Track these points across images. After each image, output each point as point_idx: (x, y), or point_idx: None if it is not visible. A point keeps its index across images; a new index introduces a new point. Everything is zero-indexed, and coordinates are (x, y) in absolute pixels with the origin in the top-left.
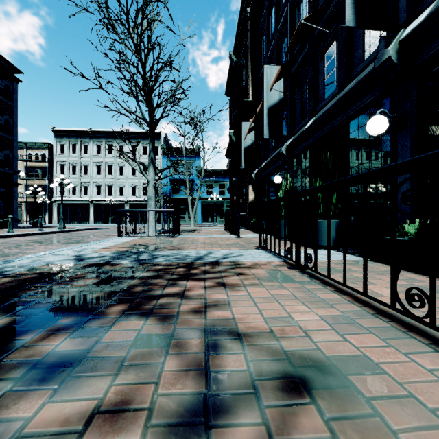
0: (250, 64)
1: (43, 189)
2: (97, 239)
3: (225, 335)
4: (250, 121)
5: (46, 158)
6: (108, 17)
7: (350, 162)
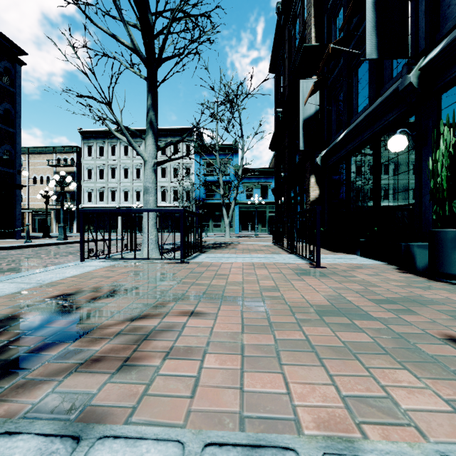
0: None
1: (72, 196)
2: (65, 260)
3: None
4: (311, 78)
5: (75, 163)
6: None
7: None
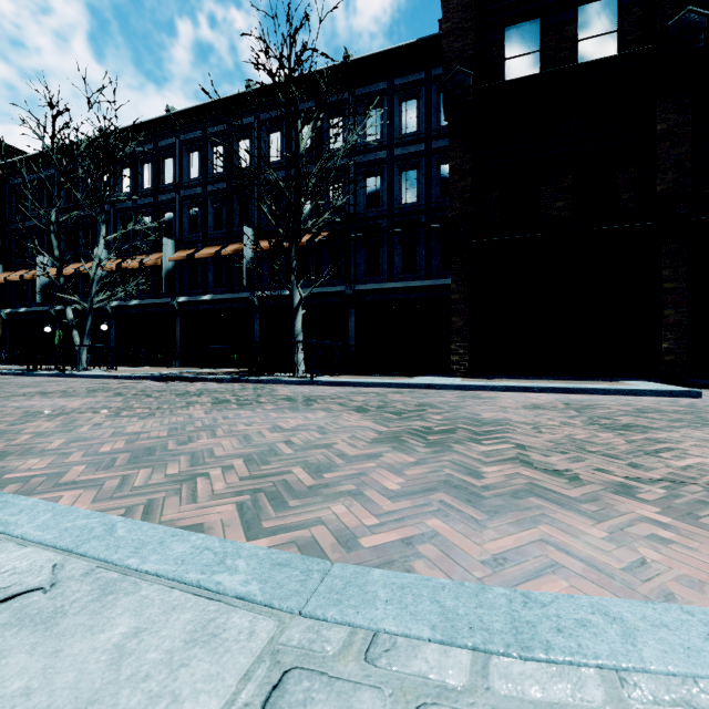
0: None
1: None
2: None
3: None
4: None
5: None
6: None
7: (97, 332)
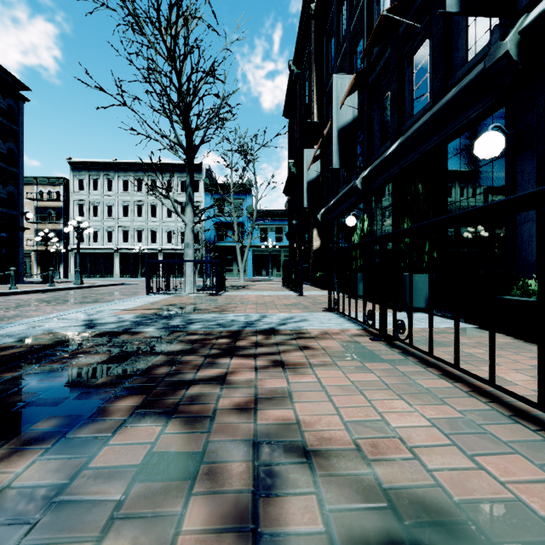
0: (314, 76)
1: (57, 235)
2: (120, 297)
3: (285, 452)
4: (314, 147)
5: (62, 197)
6: (134, 14)
7: (449, 197)
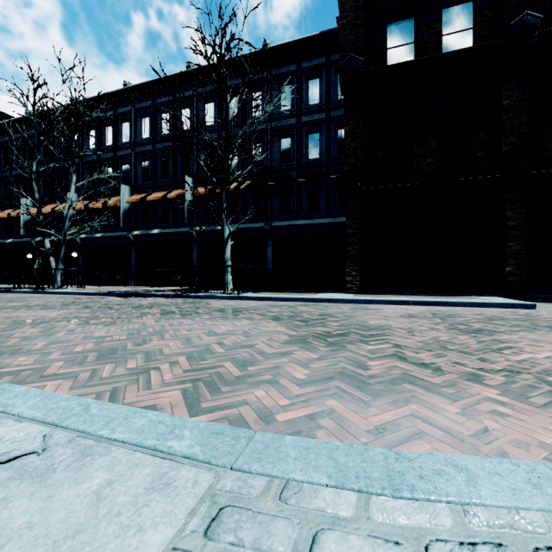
0: None
1: None
2: None
3: None
4: None
5: None
6: None
7: (69, 259)
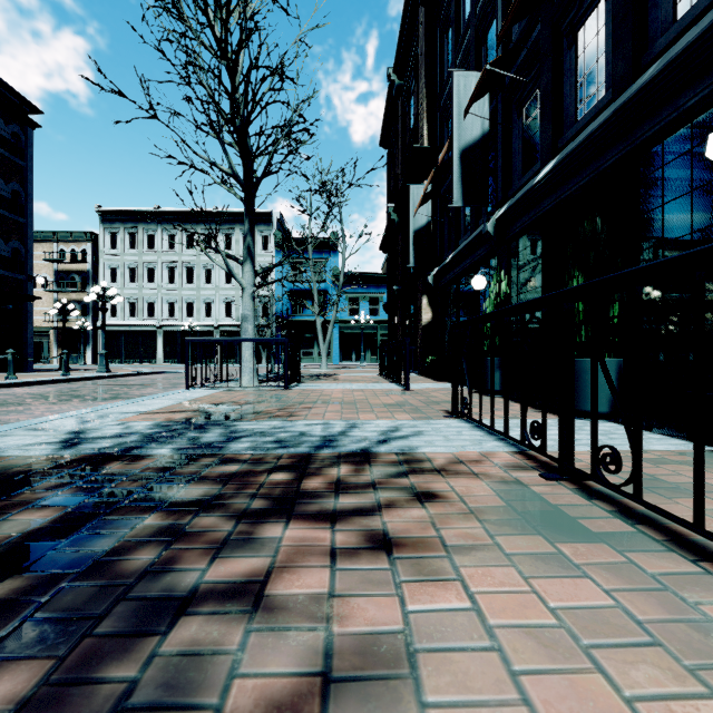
0: (423, 84)
1: (83, 308)
2: (152, 391)
3: None
4: (423, 183)
5: (89, 257)
6: None
7: (642, 239)
